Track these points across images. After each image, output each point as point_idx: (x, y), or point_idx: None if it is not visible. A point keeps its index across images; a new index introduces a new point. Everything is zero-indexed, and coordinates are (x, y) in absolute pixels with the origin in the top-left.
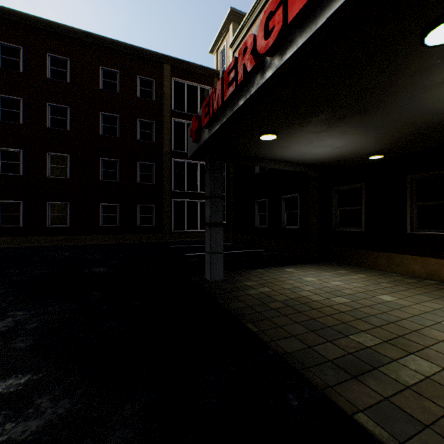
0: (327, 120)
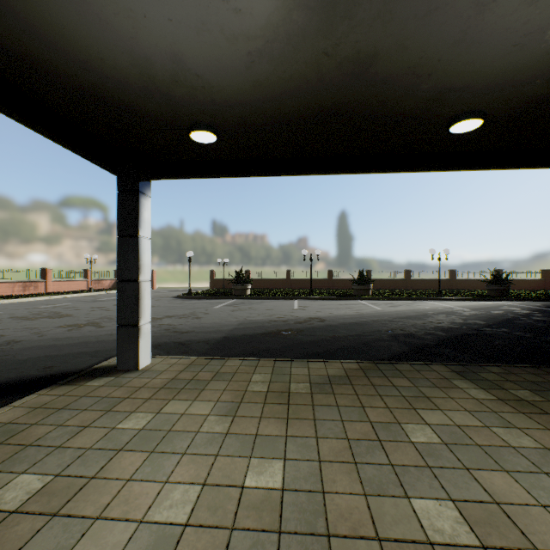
0: None
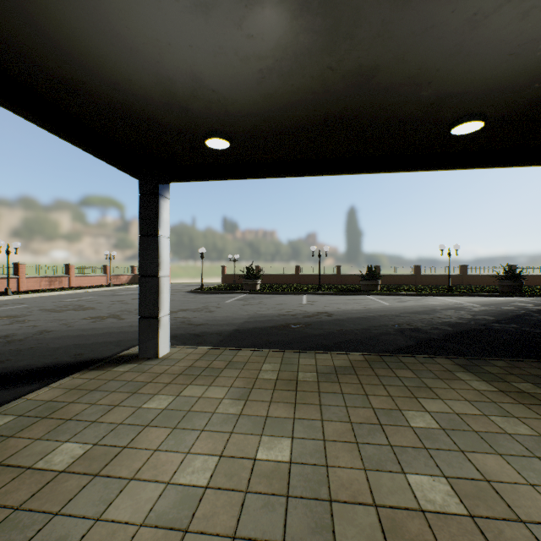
0: None
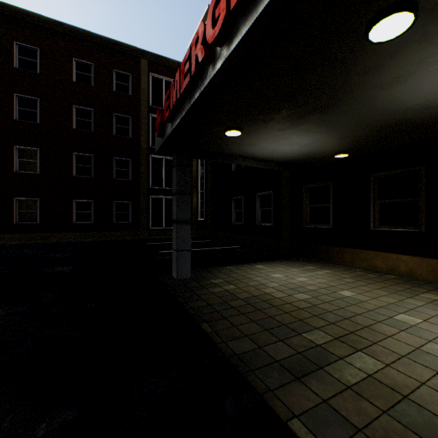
0: (289, 117)
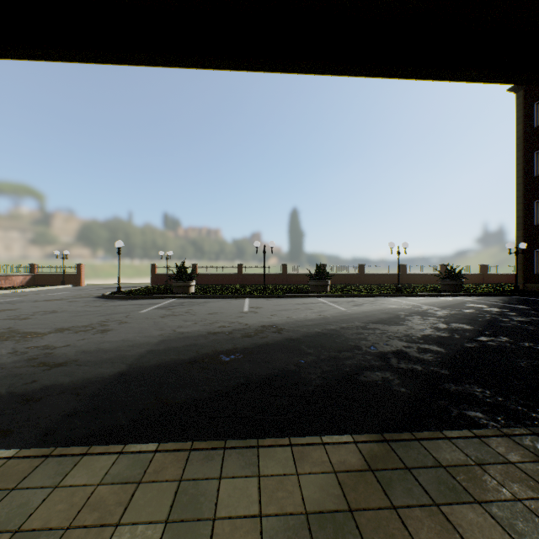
0: None
